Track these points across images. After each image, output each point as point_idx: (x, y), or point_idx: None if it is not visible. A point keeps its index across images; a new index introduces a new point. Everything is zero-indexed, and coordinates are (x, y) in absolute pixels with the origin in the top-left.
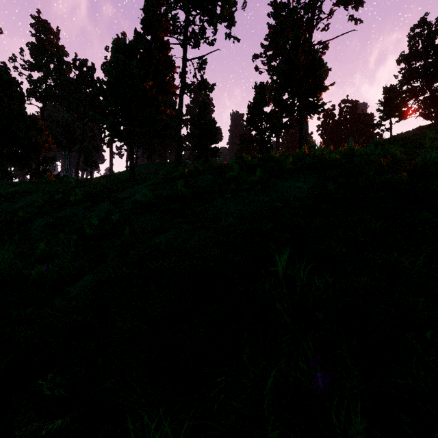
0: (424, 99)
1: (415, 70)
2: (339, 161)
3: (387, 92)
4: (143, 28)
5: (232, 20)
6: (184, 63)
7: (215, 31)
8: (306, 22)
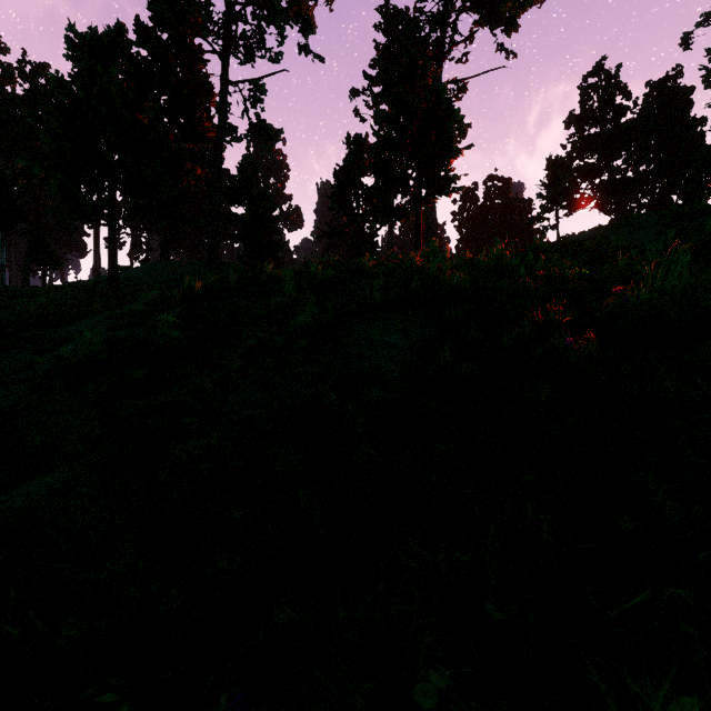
0: (601, 183)
1: (590, 140)
2: (473, 287)
3: (552, 168)
4: (153, 18)
5: (310, 23)
6: (224, 88)
7: (282, 39)
8: (433, 46)
